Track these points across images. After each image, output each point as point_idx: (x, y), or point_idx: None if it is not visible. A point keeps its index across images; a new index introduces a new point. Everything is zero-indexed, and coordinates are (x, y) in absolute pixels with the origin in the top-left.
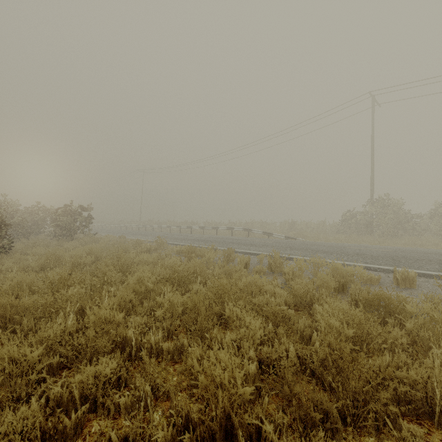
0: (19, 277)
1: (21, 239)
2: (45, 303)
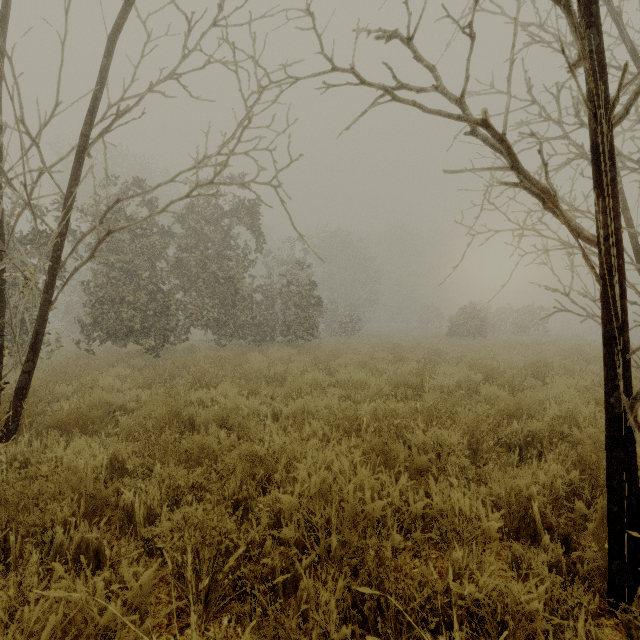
0: (496, 343)
1: (489, 333)
2: (506, 348)
